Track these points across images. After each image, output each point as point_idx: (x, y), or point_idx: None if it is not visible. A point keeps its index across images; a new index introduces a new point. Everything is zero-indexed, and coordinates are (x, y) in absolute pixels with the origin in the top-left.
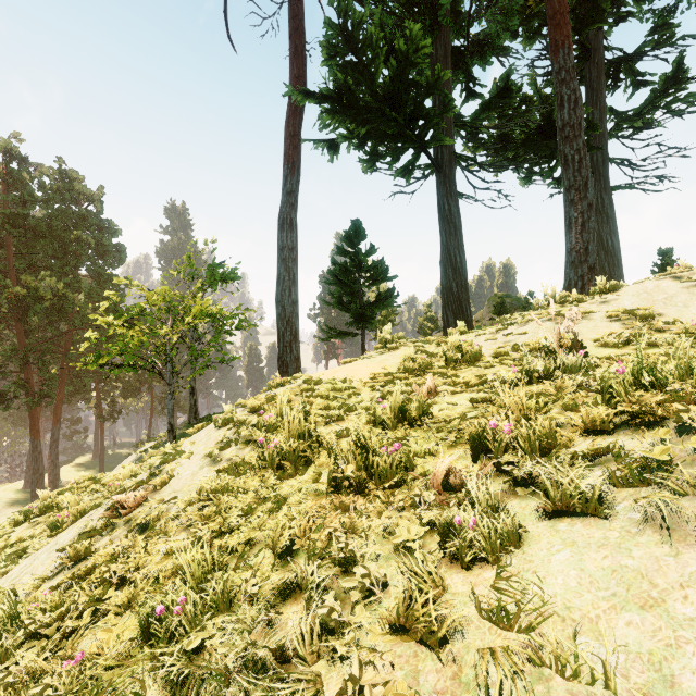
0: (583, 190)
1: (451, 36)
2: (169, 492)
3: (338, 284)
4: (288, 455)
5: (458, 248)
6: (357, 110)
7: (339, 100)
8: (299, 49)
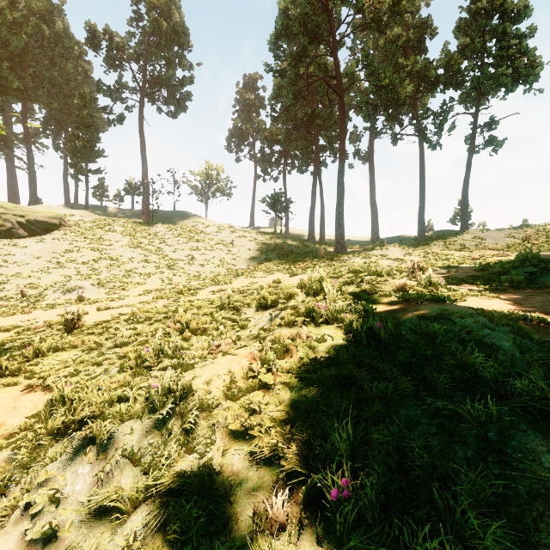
0: (35, 181)
1: None
2: None
3: None
4: None
5: None
6: None
7: None
8: None
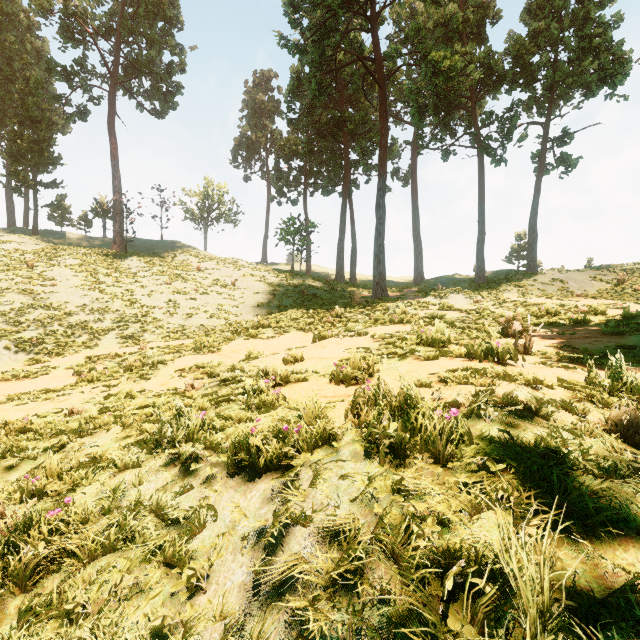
0: None
1: None
2: None
3: None
4: None
5: None
6: None
7: None
8: None
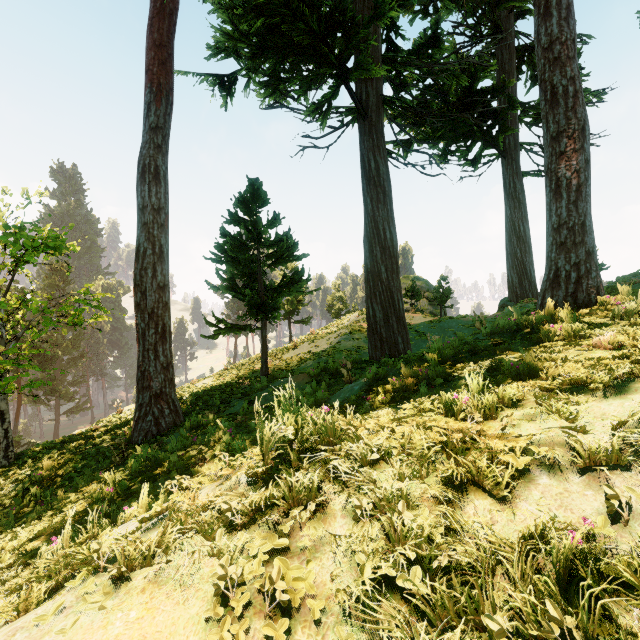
0: (579, 139)
1: None
2: None
3: (230, 262)
4: None
5: (388, 220)
6: None
7: None
8: None
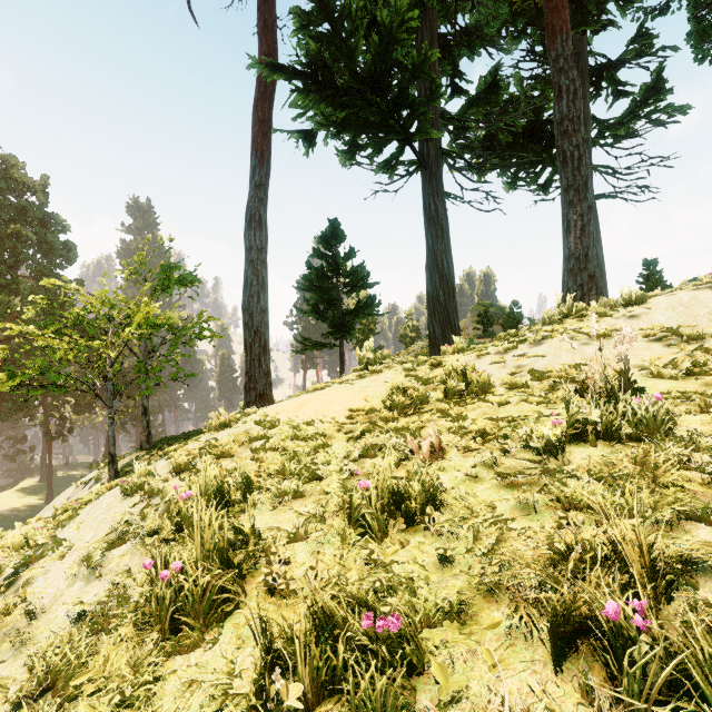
0: (583, 191)
1: (438, 21)
2: (3, 636)
3: (314, 290)
4: (193, 597)
5: (445, 252)
6: (334, 91)
7: (313, 77)
8: (269, 23)
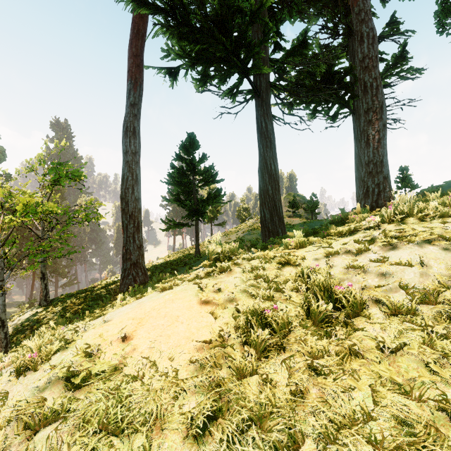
0: (379, 112)
1: None
2: None
3: (176, 184)
4: None
5: (273, 158)
6: (189, 28)
7: (172, 14)
8: None
